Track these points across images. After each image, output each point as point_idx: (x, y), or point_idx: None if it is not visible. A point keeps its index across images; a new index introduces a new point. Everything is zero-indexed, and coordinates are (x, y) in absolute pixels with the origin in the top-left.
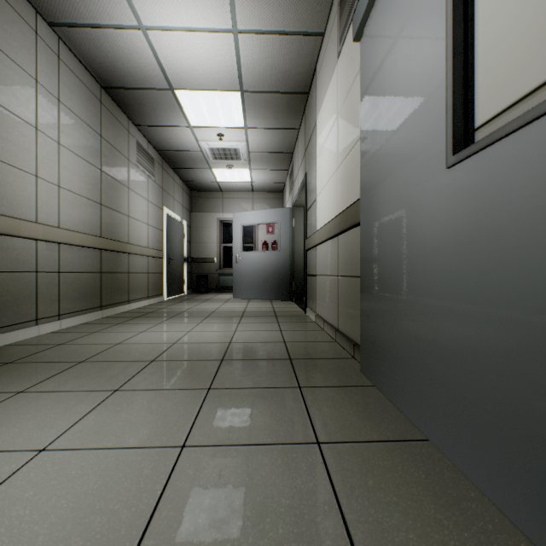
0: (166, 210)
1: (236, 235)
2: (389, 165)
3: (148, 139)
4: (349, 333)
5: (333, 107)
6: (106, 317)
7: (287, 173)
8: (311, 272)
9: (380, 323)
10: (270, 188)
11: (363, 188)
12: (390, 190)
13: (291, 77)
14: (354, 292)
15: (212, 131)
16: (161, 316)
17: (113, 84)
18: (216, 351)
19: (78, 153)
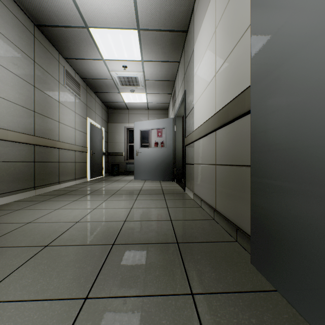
0: (89, 120)
1: (136, 136)
2: (313, 19)
3: (75, 69)
4: (229, 215)
5: (210, 26)
6: (38, 195)
7: (170, 96)
8: (189, 161)
9: (292, 223)
10: (159, 107)
11: (255, 73)
12: (316, 52)
13: (174, 16)
14: (236, 179)
15: (118, 63)
16: (79, 193)
17: (43, 22)
18: (110, 232)
19: (12, 71)
